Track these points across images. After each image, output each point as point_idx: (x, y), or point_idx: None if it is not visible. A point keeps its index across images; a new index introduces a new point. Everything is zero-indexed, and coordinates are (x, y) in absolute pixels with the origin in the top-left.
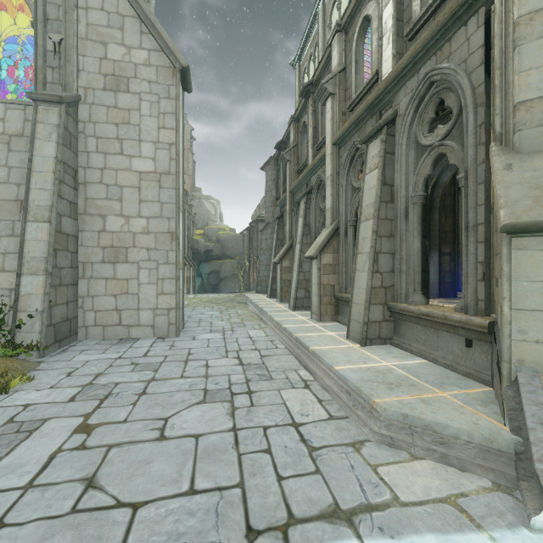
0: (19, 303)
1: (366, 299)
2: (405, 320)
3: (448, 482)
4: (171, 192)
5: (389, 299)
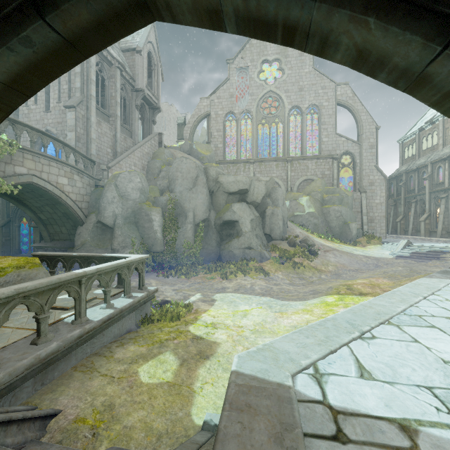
0: (364, 230)
1: (441, 230)
2: None
3: None
4: (384, 207)
5: (446, 230)
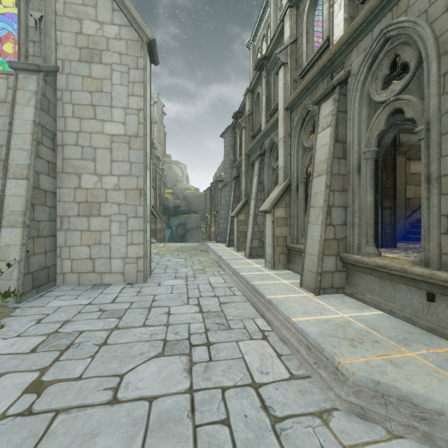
0: None
1: (320, 250)
2: (359, 271)
3: None
4: (140, 152)
5: (341, 251)
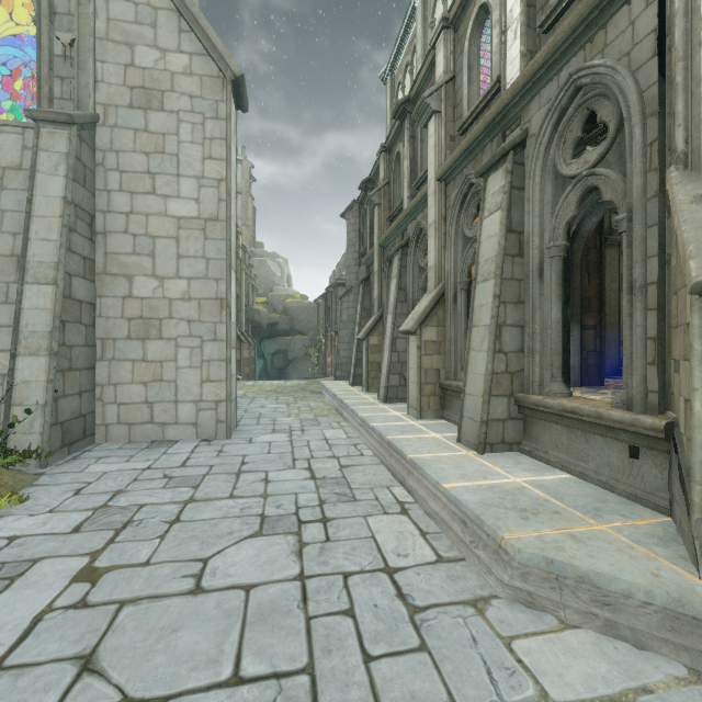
0: (14, 393)
1: (486, 388)
2: (540, 418)
3: (620, 667)
4: (220, 244)
5: (516, 389)
